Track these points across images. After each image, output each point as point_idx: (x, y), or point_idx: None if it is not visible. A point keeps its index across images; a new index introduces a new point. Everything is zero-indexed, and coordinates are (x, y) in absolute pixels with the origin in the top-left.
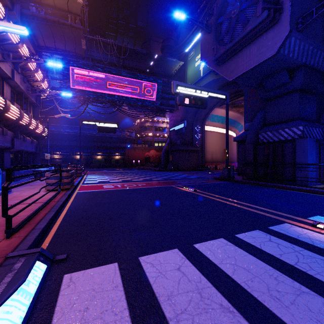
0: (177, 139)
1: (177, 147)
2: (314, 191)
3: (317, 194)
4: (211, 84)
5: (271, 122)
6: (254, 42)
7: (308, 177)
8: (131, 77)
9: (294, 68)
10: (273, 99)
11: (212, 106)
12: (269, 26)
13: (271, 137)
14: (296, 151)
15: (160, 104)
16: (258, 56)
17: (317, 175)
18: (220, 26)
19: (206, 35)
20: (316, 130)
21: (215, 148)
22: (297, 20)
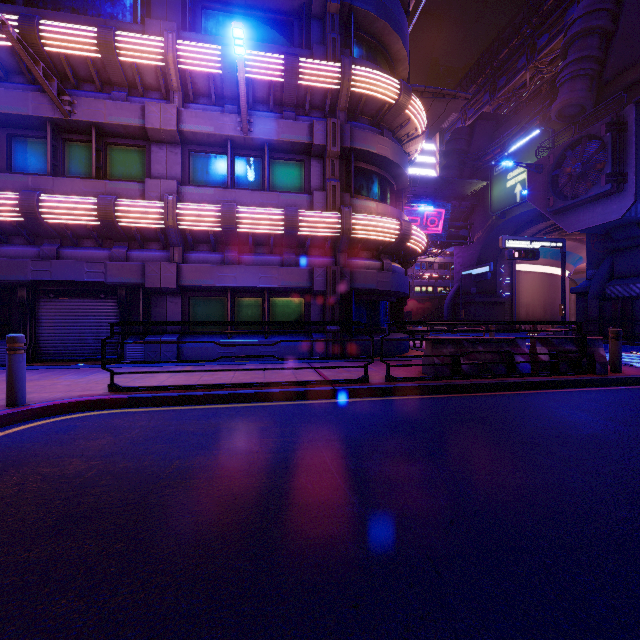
0: (471, 286)
1: (473, 298)
2: None
3: None
4: (532, 211)
5: (621, 275)
6: (598, 201)
7: None
8: (410, 206)
9: None
10: (623, 250)
11: (529, 235)
12: (613, 193)
13: (620, 292)
14: None
15: (446, 237)
16: (603, 216)
17: None
18: (557, 175)
19: (535, 174)
20: None
21: (533, 297)
22: None
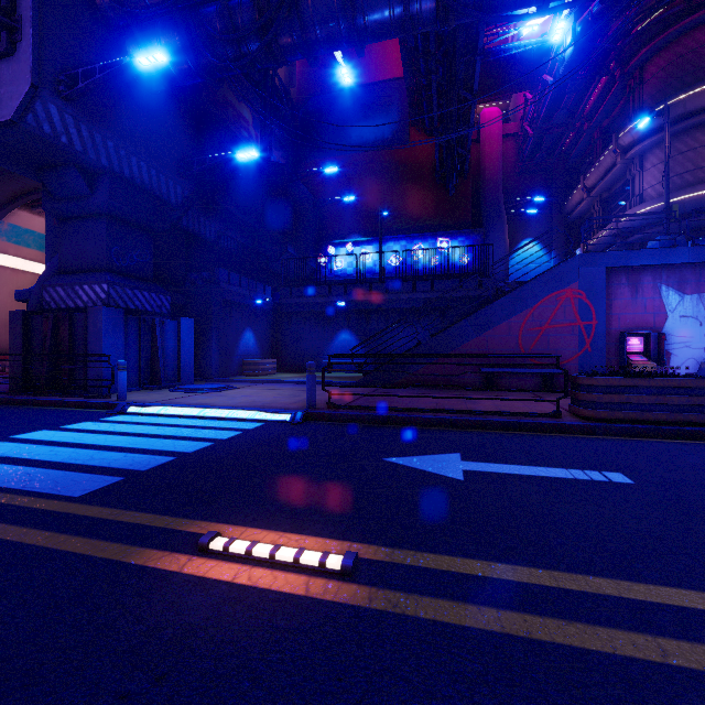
0: None
1: None
2: (85, 403)
3: (86, 409)
4: None
5: (68, 267)
6: None
7: (90, 380)
8: None
9: (96, 171)
10: (71, 220)
11: (4, 201)
12: None
13: (64, 299)
14: (88, 329)
15: None
16: None
17: (134, 374)
18: None
19: None
20: (143, 296)
21: None
22: (60, 75)
